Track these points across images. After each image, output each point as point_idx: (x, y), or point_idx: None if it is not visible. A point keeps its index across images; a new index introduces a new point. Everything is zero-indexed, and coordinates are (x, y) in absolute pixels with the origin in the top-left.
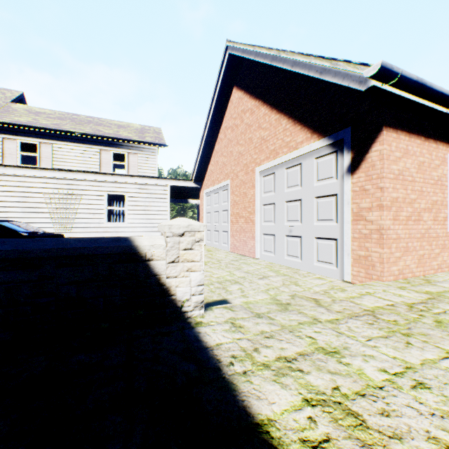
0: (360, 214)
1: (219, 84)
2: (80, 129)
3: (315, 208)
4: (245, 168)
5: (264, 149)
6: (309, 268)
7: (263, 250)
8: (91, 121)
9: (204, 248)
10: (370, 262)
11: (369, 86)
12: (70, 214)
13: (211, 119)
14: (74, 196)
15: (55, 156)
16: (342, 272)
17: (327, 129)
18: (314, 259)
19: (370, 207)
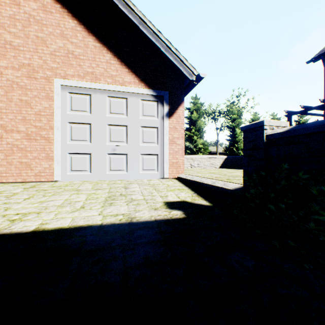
0: (174, 140)
1: None
2: None
3: (141, 133)
4: (28, 70)
5: (74, 64)
6: (135, 176)
7: (70, 170)
8: None
9: None
10: (178, 165)
11: (193, 79)
12: None
13: None
14: None
15: None
16: (162, 173)
17: (153, 85)
18: (140, 169)
19: (178, 137)
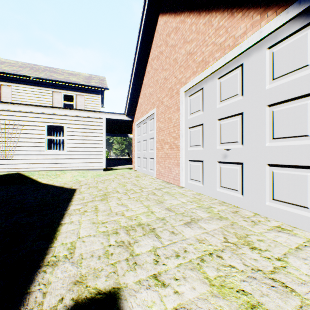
0: None
1: (145, 13)
2: (35, 74)
3: (268, 120)
4: (170, 92)
5: (190, 64)
6: (256, 207)
7: (189, 178)
8: (47, 70)
9: (134, 174)
10: None
11: None
12: (12, 142)
13: (139, 52)
14: (15, 126)
15: (13, 96)
16: None
17: None
18: (266, 196)
19: None
